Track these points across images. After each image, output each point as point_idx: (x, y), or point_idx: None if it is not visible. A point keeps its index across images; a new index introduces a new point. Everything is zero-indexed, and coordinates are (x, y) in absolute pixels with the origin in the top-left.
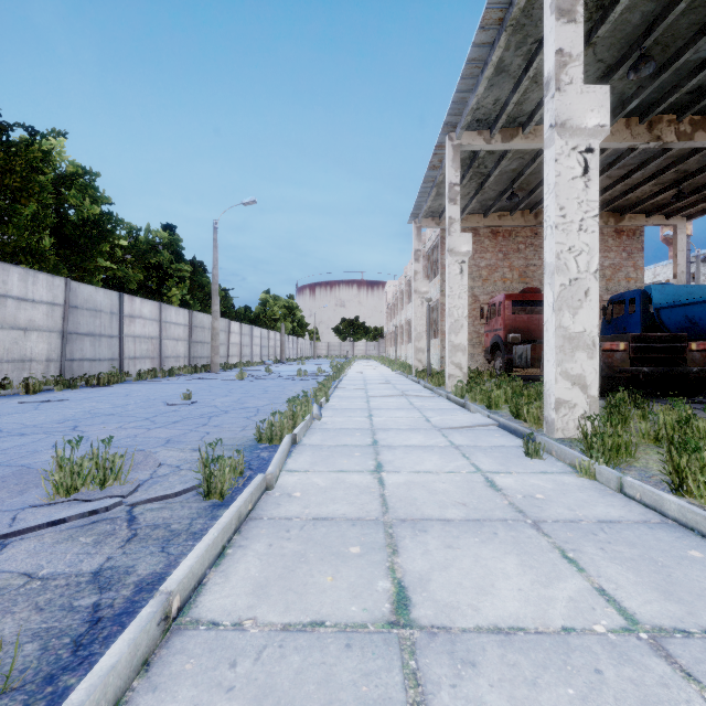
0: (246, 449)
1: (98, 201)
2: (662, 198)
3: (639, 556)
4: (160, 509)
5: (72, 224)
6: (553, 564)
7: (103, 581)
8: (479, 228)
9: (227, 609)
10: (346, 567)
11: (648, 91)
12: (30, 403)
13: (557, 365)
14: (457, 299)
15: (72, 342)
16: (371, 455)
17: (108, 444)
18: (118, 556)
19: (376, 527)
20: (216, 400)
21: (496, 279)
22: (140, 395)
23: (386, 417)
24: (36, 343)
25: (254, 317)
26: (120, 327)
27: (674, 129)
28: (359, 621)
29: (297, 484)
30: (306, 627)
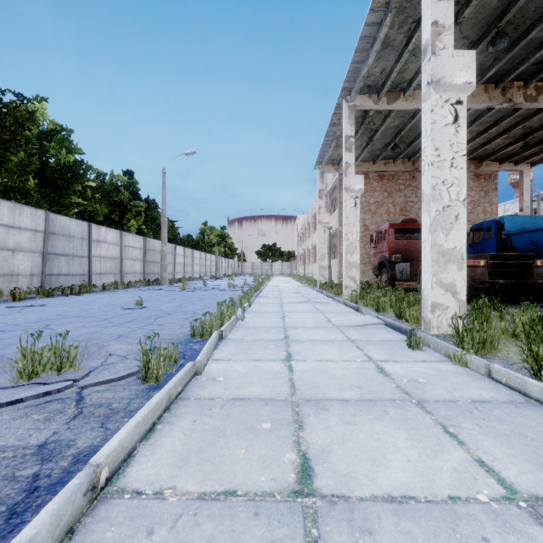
0: (182, 342)
1: (72, 151)
2: (512, 148)
3: (510, 431)
4: (105, 390)
5: (51, 169)
6: (436, 438)
7: (45, 453)
8: (369, 173)
9: (151, 479)
10: (258, 441)
11: (502, 62)
12: (15, 307)
13: (433, 275)
14: (352, 226)
15: (51, 261)
16: (283, 347)
17: (64, 337)
18: (63, 431)
19: (285, 406)
20: (162, 306)
21: (382, 212)
22: (103, 302)
23: (296, 318)
24: (22, 261)
25: (195, 243)
26: (89, 249)
27: (522, 93)
28: (267, 490)
29: (221, 371)
30: (219, 496)
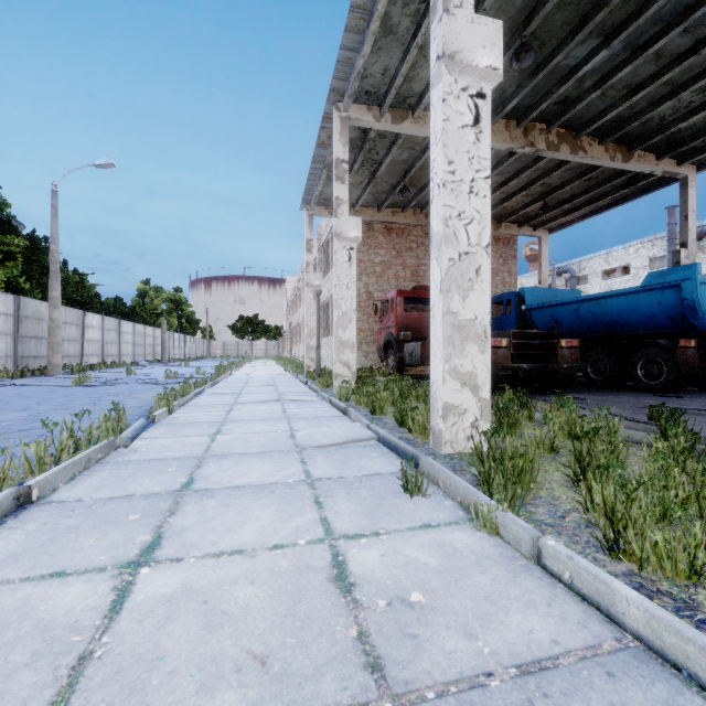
0: None
1: None
2: (531, 209)
3: None
4: None
5: None
6: None
7: None
8: (373, 223)
9: None
10: None
11: (525, 90)
12: None
13: (445, 361)
14: (345, 290)
15: None
16: (158, 516)
17: None
18: None
19: None
20: None
21: (390, 276)
22: None
23: (238, 434)
24: None
25: (128, 310)
26: None
27: (545, 138)
28: None
29: None
30: None
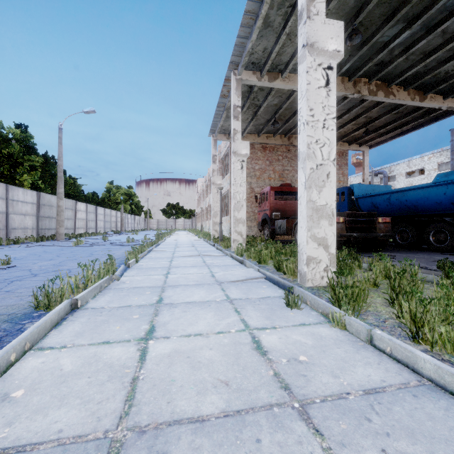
0: (13, 319)
1: None
2: (357, 133)
3: None
4: None
5: None
6: None
7: None
8: (254, 144)
9: None
10: None
11: (355, 58)
12: None
13: (308, 230)
14: (239, 187)
15: None
16: (149, 316)
17: None
18: None
19: None
20: (36, 264)
21: (265, 178)
22: None
23: (180, 274)
24: None
25: (100, 200)
26: None
27: (367, 88)
28: None
29: (32, 373)
30: None
